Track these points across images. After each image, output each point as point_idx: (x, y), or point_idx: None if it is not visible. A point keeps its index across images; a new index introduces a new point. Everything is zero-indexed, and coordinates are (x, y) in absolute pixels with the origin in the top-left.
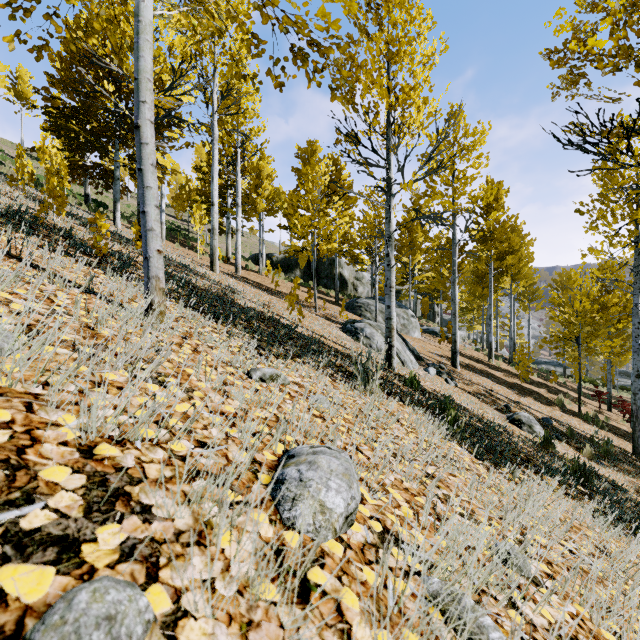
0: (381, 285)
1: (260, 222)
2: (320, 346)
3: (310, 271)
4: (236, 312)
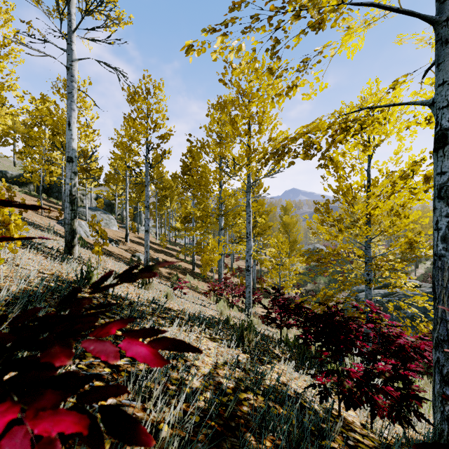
0: (101, 199)
1: None
2: (37, 225)
3: (43, 186)
4: None
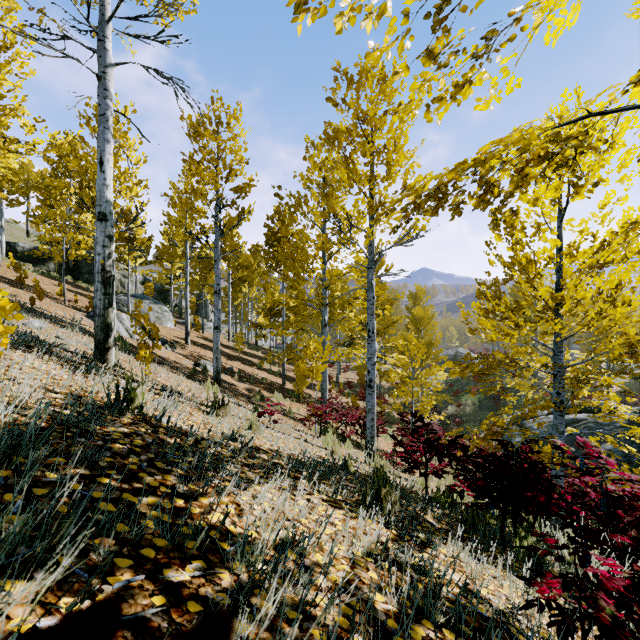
0: (151, 284)
1: None
2: (56, 319)
3: (68, 265)
4: None
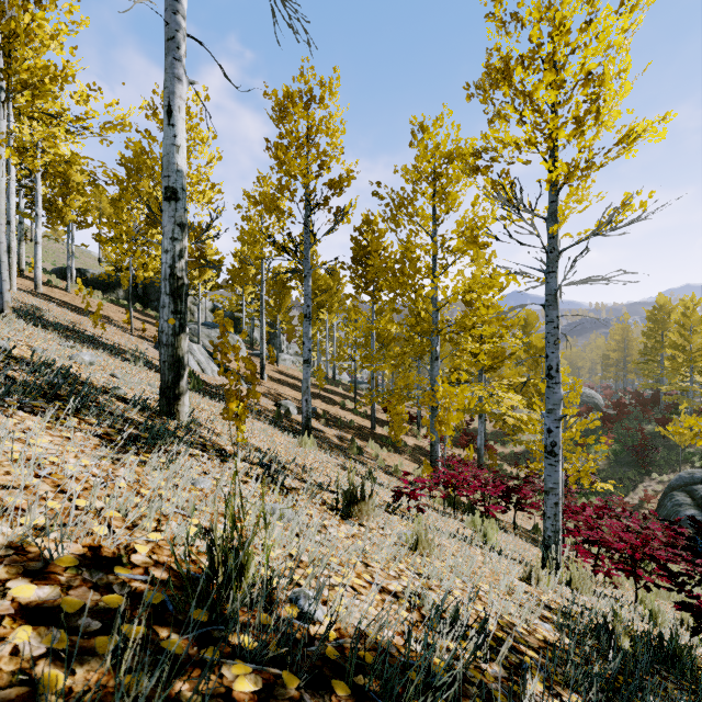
0: (221, 311)
1: (68, 234)
2: (118, 350)
3: (137, 292)
4: (47, 324)
